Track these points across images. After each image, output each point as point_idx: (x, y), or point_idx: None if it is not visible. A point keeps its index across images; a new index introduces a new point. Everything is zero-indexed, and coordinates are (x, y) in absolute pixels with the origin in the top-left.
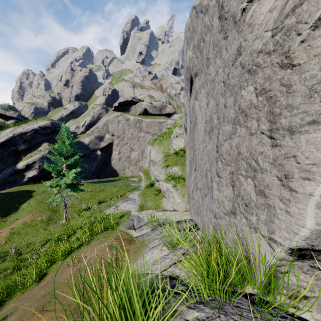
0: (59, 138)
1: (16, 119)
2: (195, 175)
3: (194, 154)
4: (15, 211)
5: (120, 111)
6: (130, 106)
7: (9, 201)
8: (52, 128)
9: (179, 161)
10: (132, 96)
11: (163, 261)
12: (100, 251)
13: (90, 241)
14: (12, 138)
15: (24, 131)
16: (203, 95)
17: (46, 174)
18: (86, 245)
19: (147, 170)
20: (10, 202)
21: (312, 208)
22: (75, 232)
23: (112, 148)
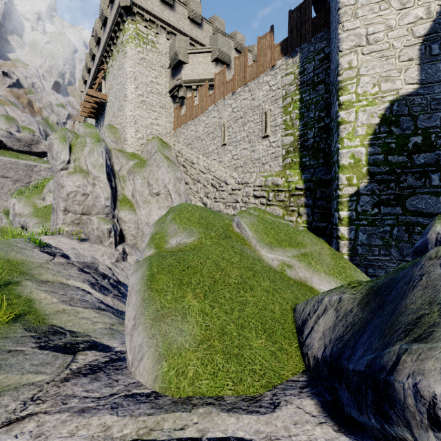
0: None
1: None
2: None
3: None
4: None
5: None
6: None
7: None
8: None
9: (49, 213)
10: None
11: None
12: None
13: None
14: None
15: None
16: None
17: None
18: None
19: (5, 228)
20: None
21: (61, 216)
22: None
23: None
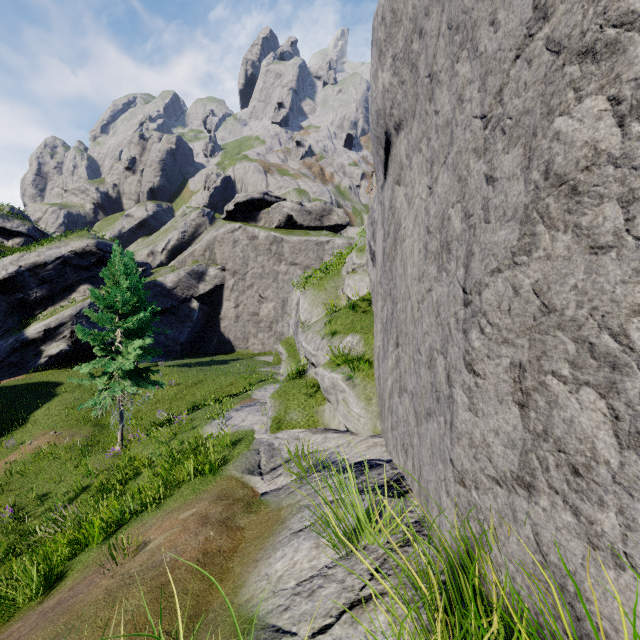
0: (108, 275)
1: (27, 237)
2: (397, 358)
3: (395, 309)
4: (19, 425)
5: (238, 220)
6: (258, 210)
7: (9, 404)
8: (98, 254)
9: (358, 323)
10: (262, 190)
11: (320, 587)
12: (180, 530)
13: (163, 499)
14: (17, 274)
15: (40, 260)
16: (419, 167)
17: (86, 348)
18: (155, 507)
19: (292, 340)
20: (9, 408)
21: None
22: (139, 473)
23: (221, 296)
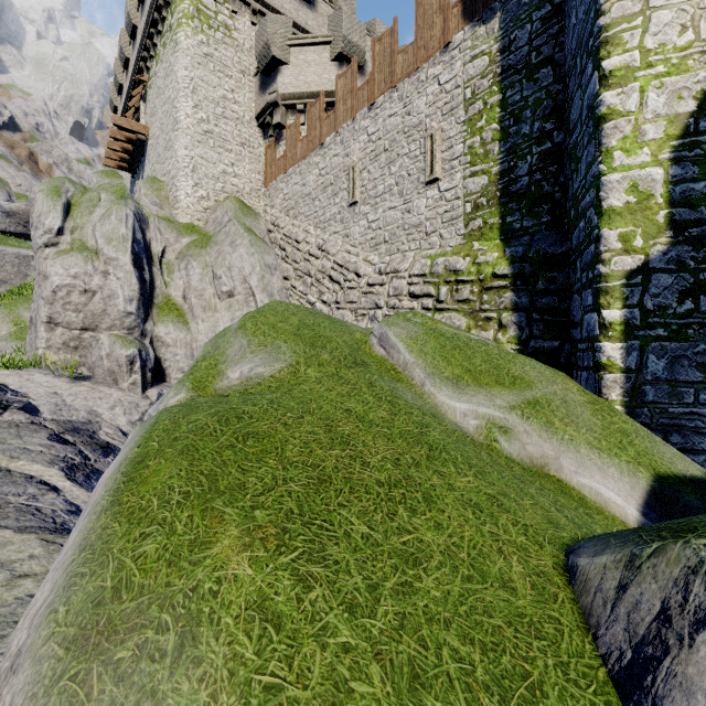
0: None
1: None
2: None
3: None
4: None
5: None
6: None
7: None
8: None
9: None
10: None
11: None
12: None
13: None
14: None
15: None
16: None
17: None
18: None
19: None
20: None
21: (43, 332)
22: None
23: None
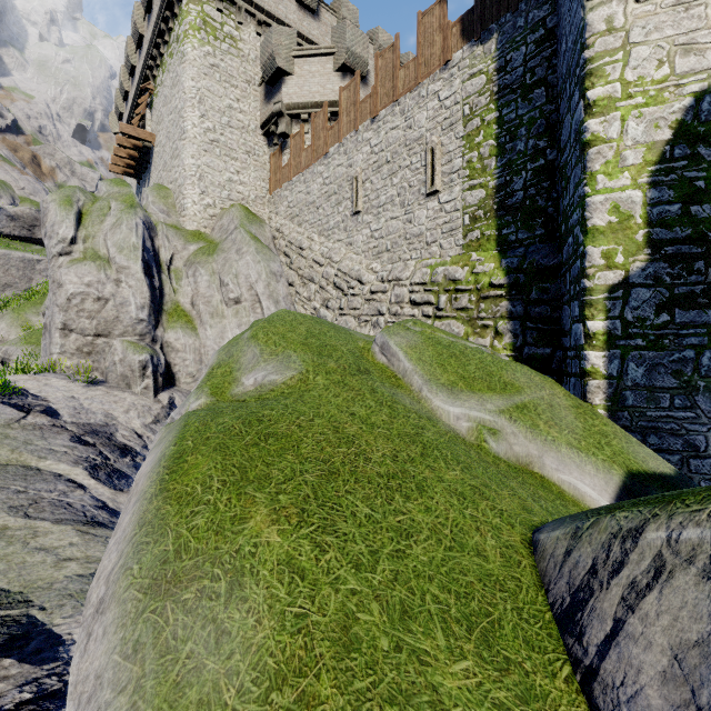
0: None
1: None
2: None
3: None
4: None
5: None
6: None
7: None
8: None
9: None
10: None
11: None
12: None
13: None
14: None
15: None
16: None
17: None
18: None
19: None
20: None
21: (57, 338)
22: None
23: None
